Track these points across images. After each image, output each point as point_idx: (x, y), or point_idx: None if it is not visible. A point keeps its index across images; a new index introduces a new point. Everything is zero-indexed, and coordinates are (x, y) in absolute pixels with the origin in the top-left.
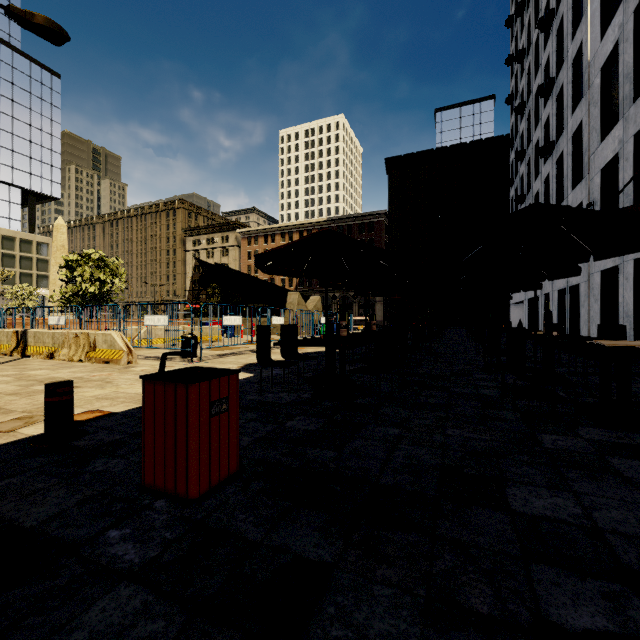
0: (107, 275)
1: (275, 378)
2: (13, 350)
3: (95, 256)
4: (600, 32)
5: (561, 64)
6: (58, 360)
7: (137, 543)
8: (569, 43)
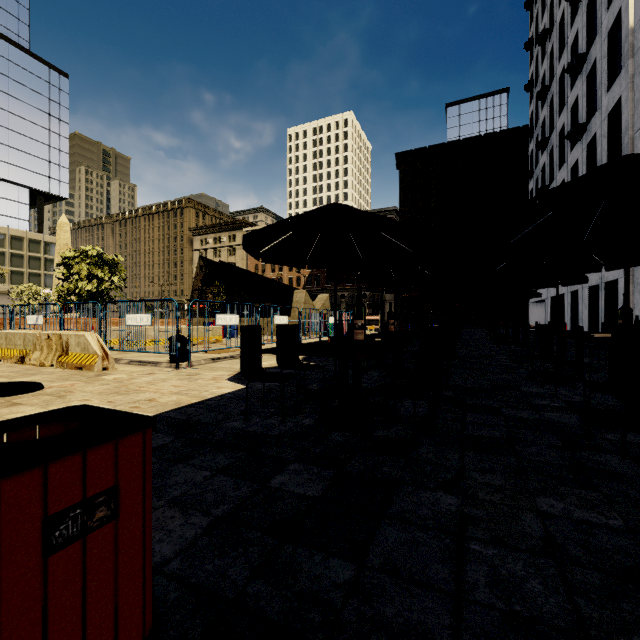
0: (105, 273)
1: (271, 392)
2: None
3: (93, 253)
4: None
5: (592, 39)
6: (29, 365)
7: None
8: (604, 13)
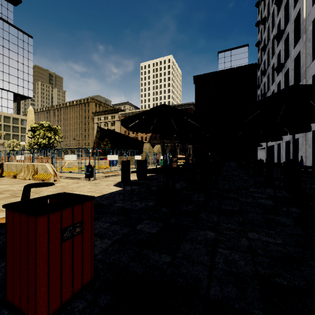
0: (52, 134)
1: (134, 191)
2: None
3: (46, 125)
4: (312, 1)
5: (287, 23)
6: (18, 179)
7: None
8: (292, 11)
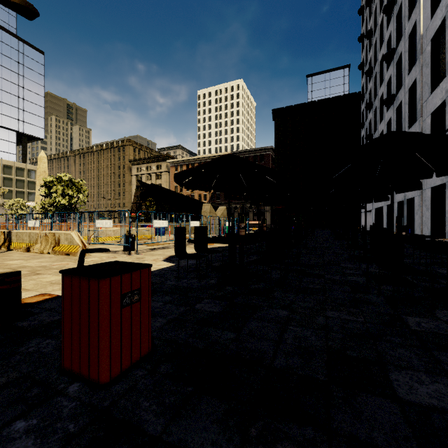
0: (74, 192)
1: (190, 267)
2: (1, 245)
3: (65, 178)
4: (431, 12)
5: (400, 39)
6: (33, 253)
7: (38, 438)
8: (406, 23)
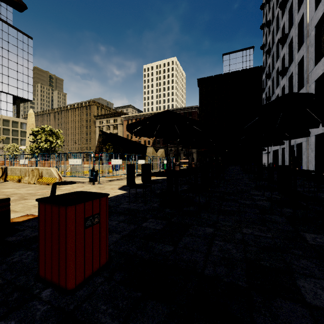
0: (54, 138)
1: (138, 194)
2: (0, 177)
3: (47, 128)
4: (314, 6)
5: (291, 26)
6: (23, 183)
7: None
8: (296, 15)
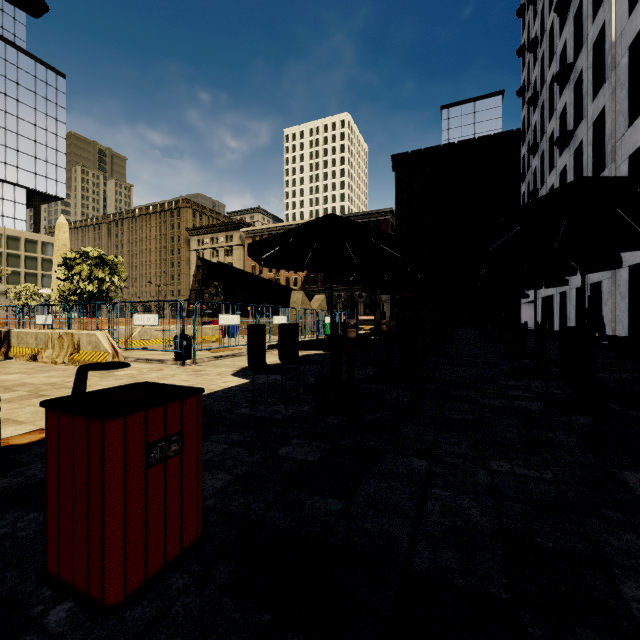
0: (106, 273)
1: (272, 385)
2: None
3: (93, 254)
4: (628, 7)
5: (579, 49)
6: (41, 362)
7: None
8: (589, 25)
